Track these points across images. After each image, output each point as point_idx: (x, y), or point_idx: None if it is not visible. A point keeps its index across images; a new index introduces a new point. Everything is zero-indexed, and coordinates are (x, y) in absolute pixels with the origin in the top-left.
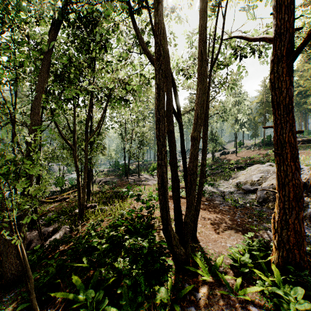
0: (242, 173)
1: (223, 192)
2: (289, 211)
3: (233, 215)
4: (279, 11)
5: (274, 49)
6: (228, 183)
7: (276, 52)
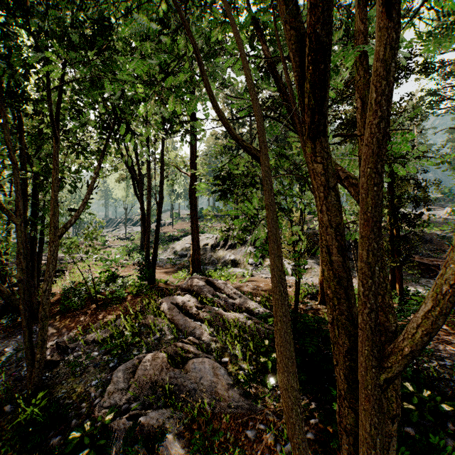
0: (178, 243)
1: (164, 259)
2: (196, 250)
3: (172, 268)
4: (192, 166)
5: (191, 181)
6: (167, 253)
7: (191, 183)
